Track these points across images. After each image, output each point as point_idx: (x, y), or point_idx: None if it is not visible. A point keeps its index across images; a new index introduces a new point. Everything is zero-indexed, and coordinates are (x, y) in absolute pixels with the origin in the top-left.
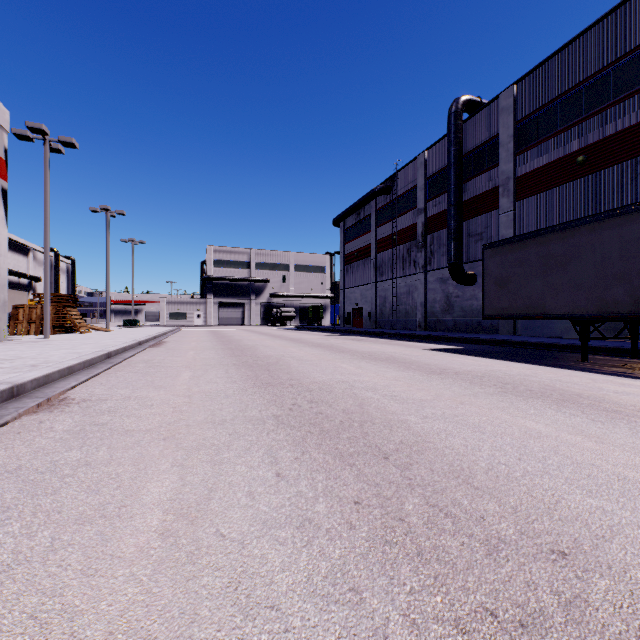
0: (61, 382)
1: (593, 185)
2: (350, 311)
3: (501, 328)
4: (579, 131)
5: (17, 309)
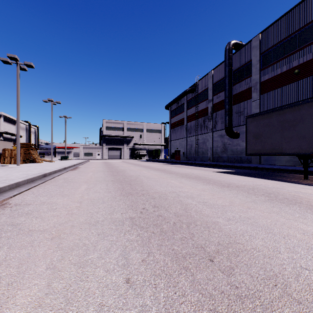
0: (9, 192)
1: (303, 85)
2: (174, 152)
3: (253, 160)
4: (295, 56)
5: (5, 151)
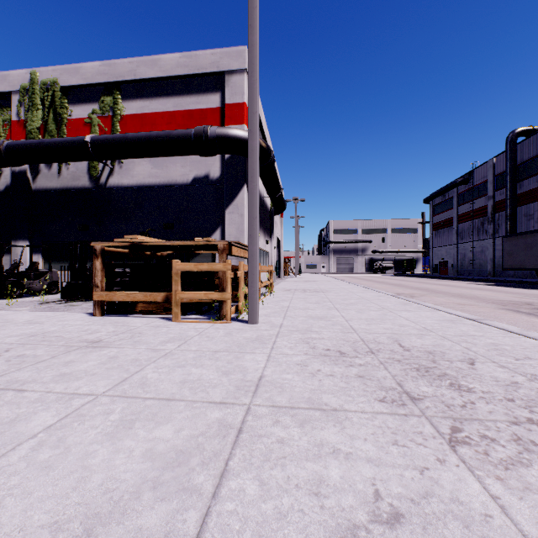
0: None
1: None
2: (437, 263)
3: None
4: None
5: None
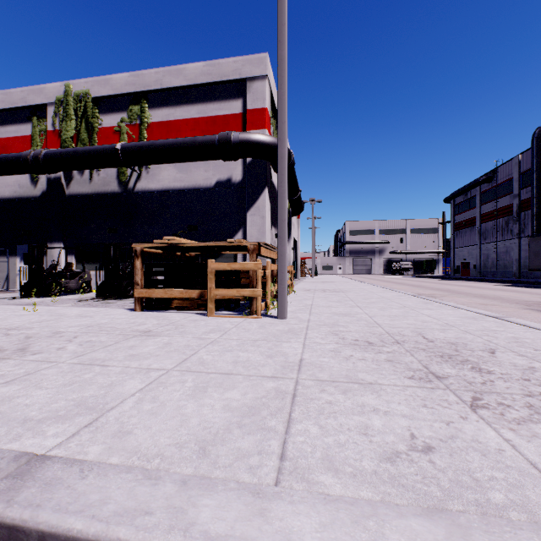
0: None
1: None
2: (458, 264)
3: None
4: None
5: None
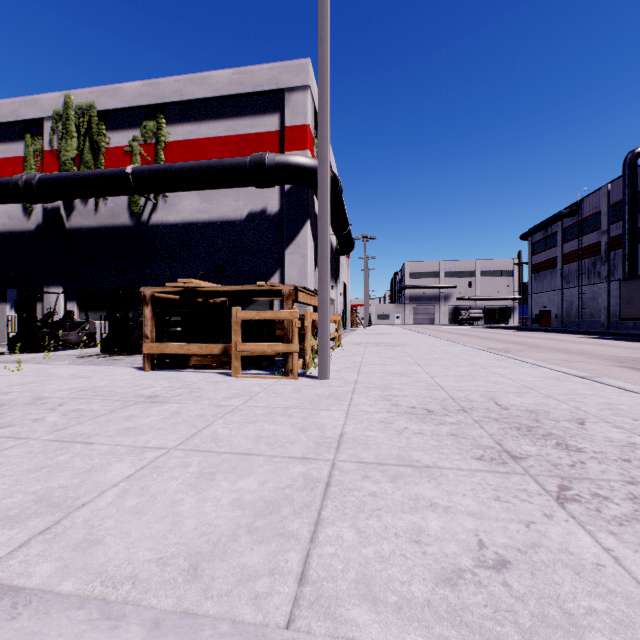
0: None
1: None
2: (537, 313)
3: None
4: None
5: None
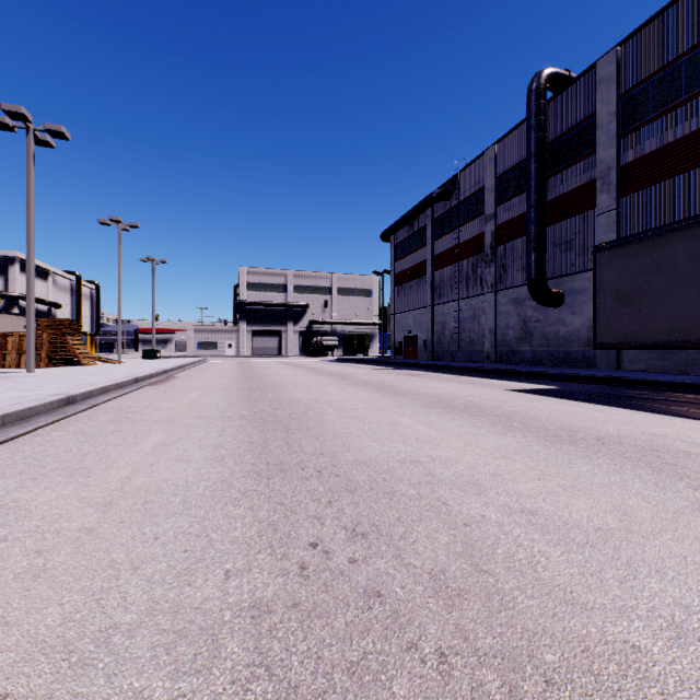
0: None
1: None
2: (401, 340)
3: (599, 361)
4: None
5: (5, 337)
